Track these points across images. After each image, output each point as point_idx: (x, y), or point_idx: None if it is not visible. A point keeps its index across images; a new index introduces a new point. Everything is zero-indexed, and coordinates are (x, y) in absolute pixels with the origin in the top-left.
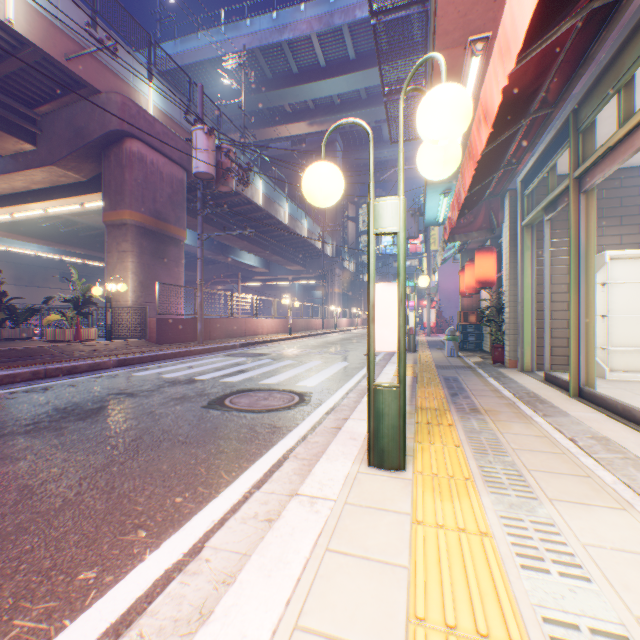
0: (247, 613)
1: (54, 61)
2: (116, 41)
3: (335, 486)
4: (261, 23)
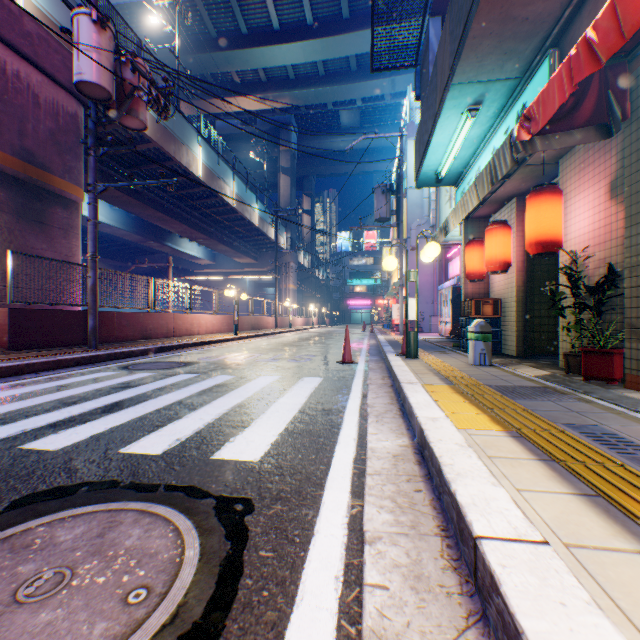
0: None
1: None
2: None
3: None
4: None
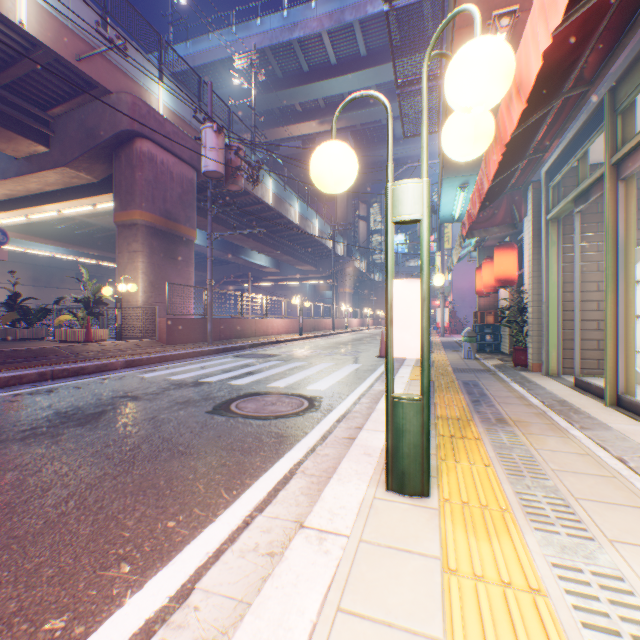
0: None
1: (65, 62)
2: (124, 38)
3: (348, 516)
4: (271, 22)
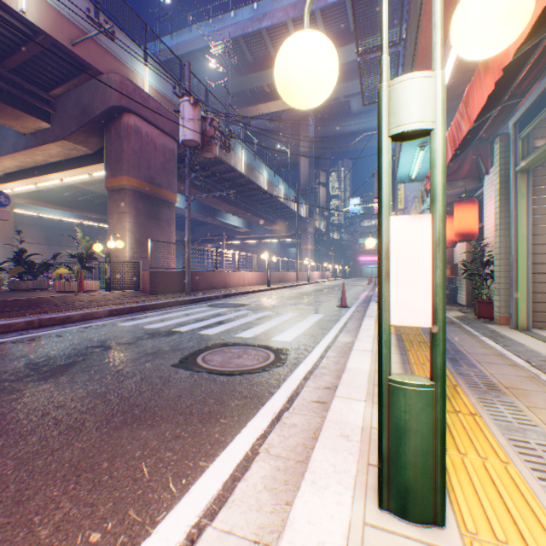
0: None
1: (62, 46)
2: (108, 18)
3: None
4: (243, 14)
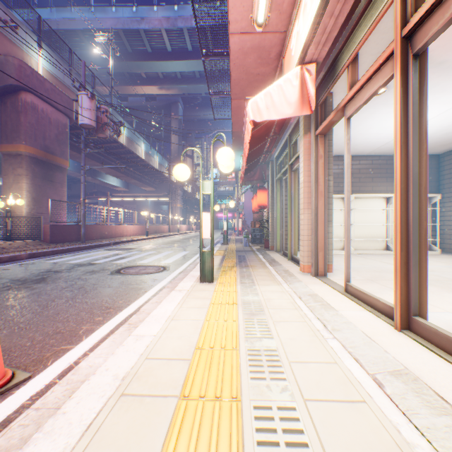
0: (167, 307)
1: None
2: (26, 33)
3: (188, 287)
4: (124, 12)
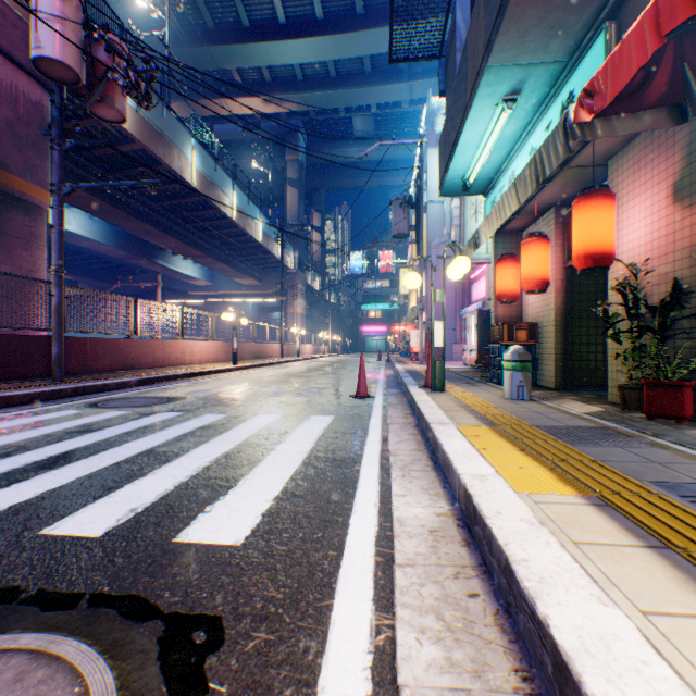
0: None
1: None
2: None
3: None
4: None
